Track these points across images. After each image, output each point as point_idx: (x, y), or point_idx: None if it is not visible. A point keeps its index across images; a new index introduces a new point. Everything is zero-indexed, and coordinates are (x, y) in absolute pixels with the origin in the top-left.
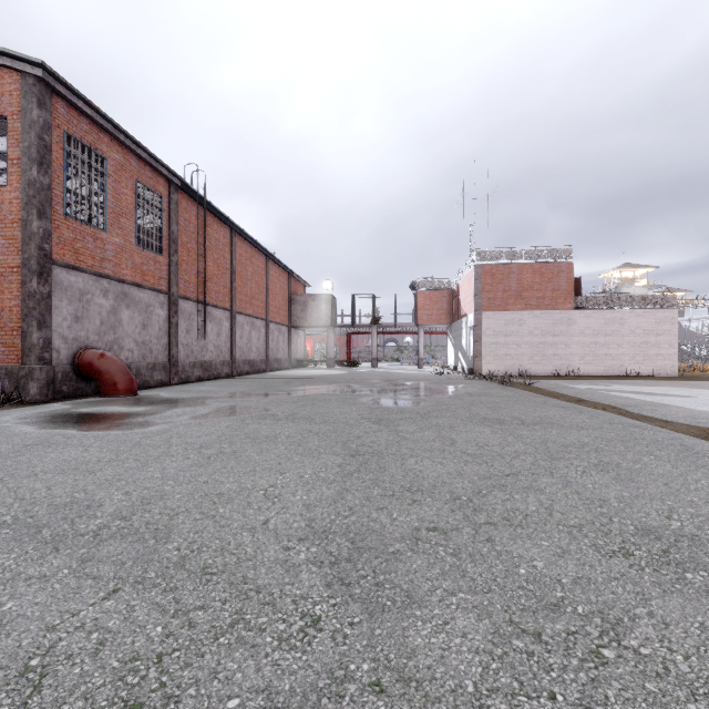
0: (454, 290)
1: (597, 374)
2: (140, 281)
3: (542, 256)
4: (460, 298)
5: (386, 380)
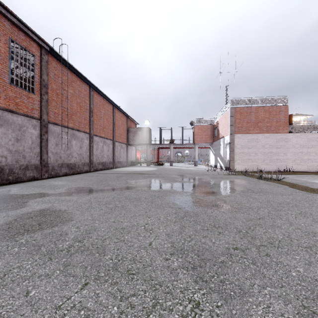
0: (215, 124)
1: (303, 171)
2: (13, 109)
3: (269, 102)
4: (219, 128)
5: (180, 175)
